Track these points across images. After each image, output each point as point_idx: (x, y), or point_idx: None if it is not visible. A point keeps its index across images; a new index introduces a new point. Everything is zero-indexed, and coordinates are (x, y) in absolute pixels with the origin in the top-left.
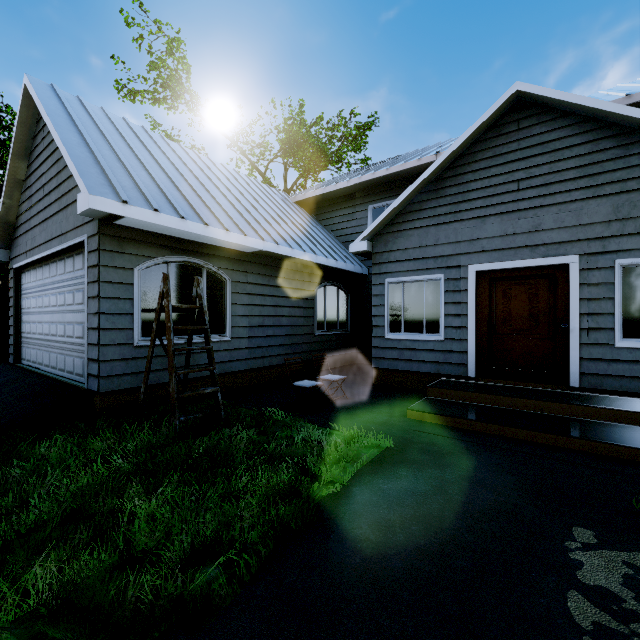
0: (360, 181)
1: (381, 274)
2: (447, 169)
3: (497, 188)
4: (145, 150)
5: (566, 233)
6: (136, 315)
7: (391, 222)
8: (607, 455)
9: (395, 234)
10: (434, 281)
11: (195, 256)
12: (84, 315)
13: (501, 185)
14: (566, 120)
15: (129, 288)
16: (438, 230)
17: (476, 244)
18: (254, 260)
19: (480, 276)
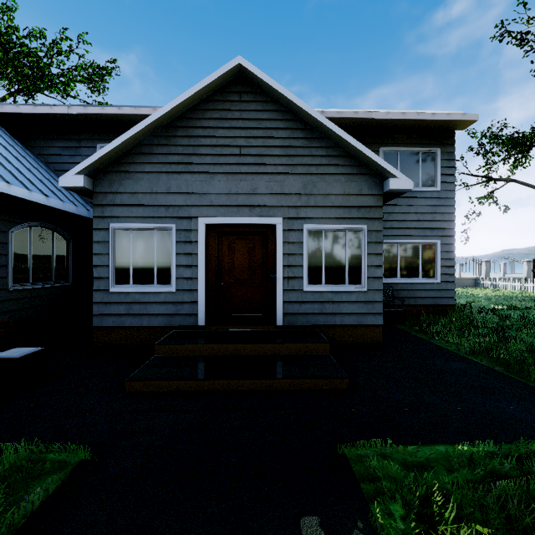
0: (86, 112)
1: (105, 218)
2: (179, 118)
3: (224, 149)
4: None
5: (274, 199)
6: None
7: (117, 160)
8: (307, 389)
9: (122, 174)
10: (166, 230)
11: None
12: None
13: (227, 147)
14: (274, 106)
15: None
16: (170, 178)
17: (206, 198)
18: None
19: (209, 229)
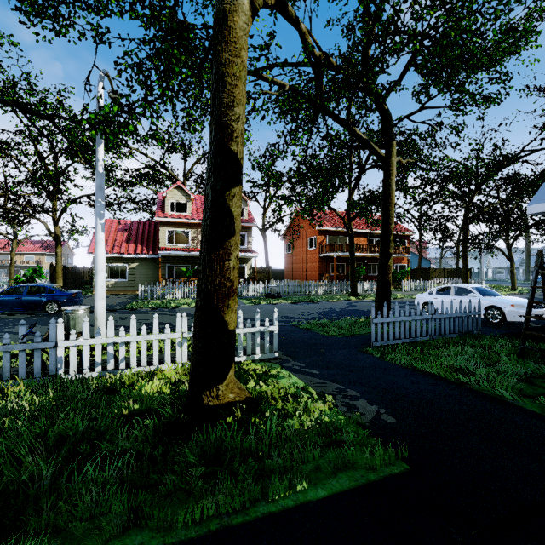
0: None
1: None
2: None
3: None
4: None
5: None
6: None
7: None
8: None
9: None
10: None
11: None
12: None
13: None
14: None
15: None
16: None
17: None
18: None
19: None
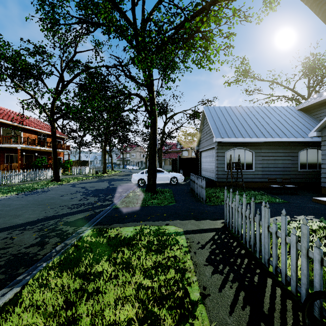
0: None
1: (325, 145)
2: None
3: None
4: (229, 116)
5: None
6: (225, 164)
7: None
8: None
9: None
10: None
11: (241, 146)
12: (214, 163)
13: None
14: None
15: (224, 157)
16: None
17: None
18: (264, 144)
19: None
